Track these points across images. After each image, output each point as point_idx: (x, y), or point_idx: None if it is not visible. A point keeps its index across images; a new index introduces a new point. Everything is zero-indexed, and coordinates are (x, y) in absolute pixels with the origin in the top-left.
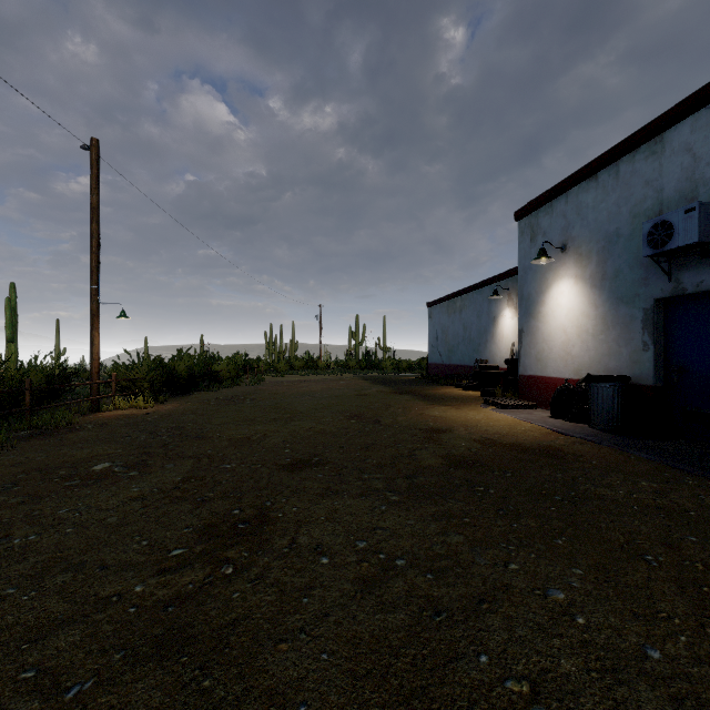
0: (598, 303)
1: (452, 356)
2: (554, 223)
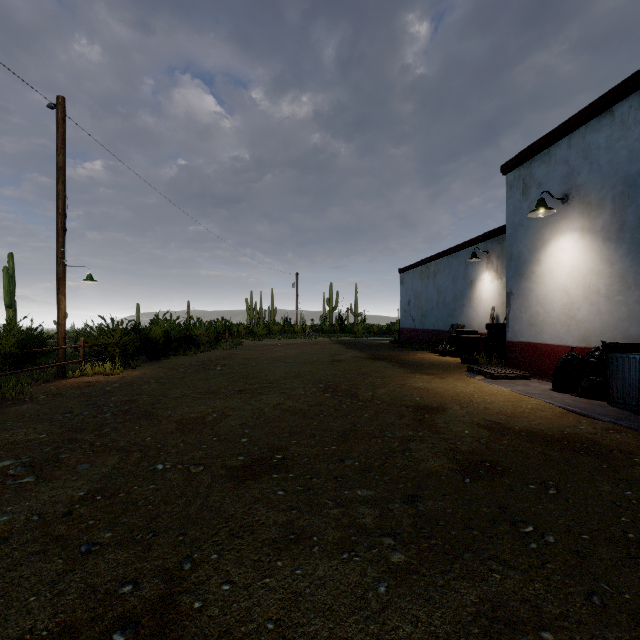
0: (614, 258)
1: (425, 321)
2: (552, 172)
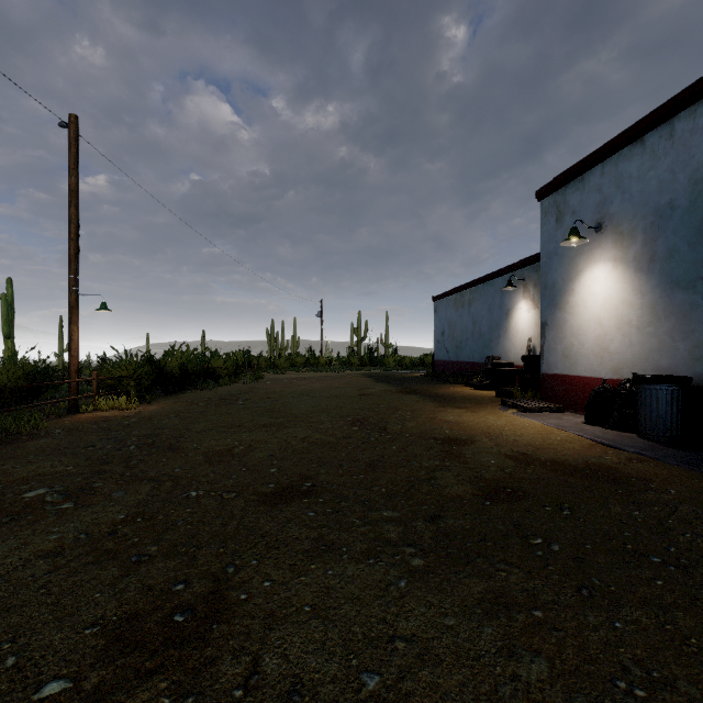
0: (645, 289)
1: (459, 353)
2: (586, 199)
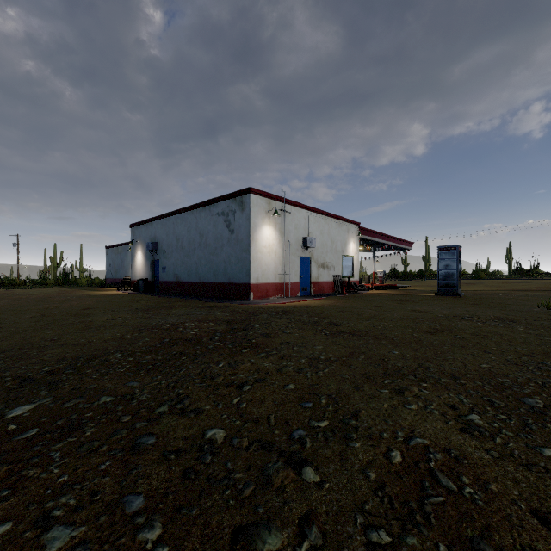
0: (145, 259)
1: (117, 274)
2: (138, 233)
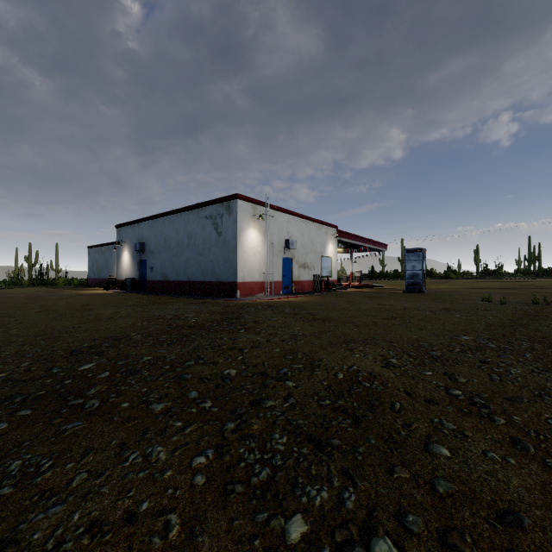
0: (132, 259)
1: (100, 274)
2: (124, 234)
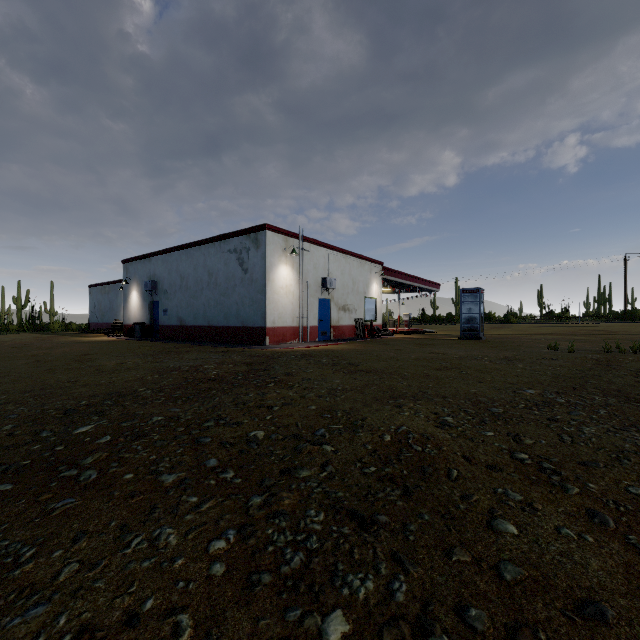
0: (141, 300)
1: (104, 318)
2: (132, 270)
